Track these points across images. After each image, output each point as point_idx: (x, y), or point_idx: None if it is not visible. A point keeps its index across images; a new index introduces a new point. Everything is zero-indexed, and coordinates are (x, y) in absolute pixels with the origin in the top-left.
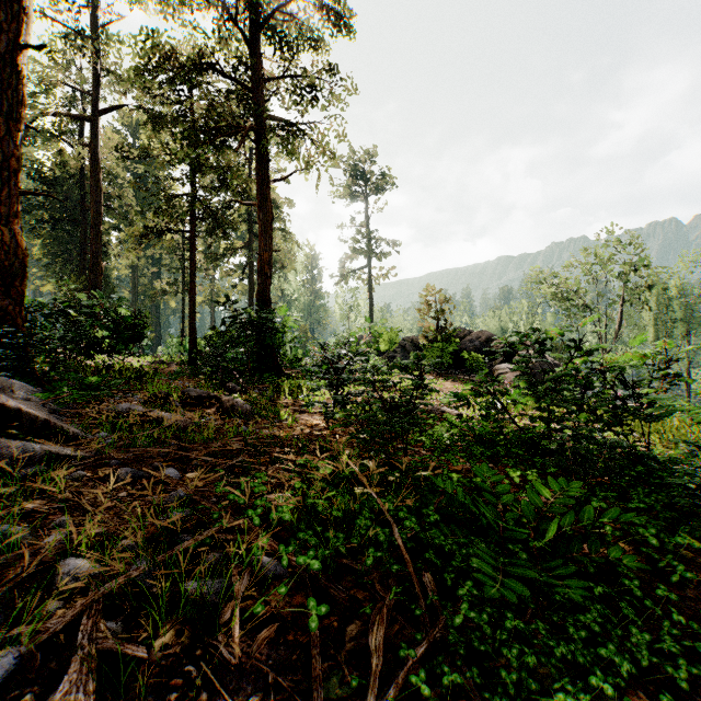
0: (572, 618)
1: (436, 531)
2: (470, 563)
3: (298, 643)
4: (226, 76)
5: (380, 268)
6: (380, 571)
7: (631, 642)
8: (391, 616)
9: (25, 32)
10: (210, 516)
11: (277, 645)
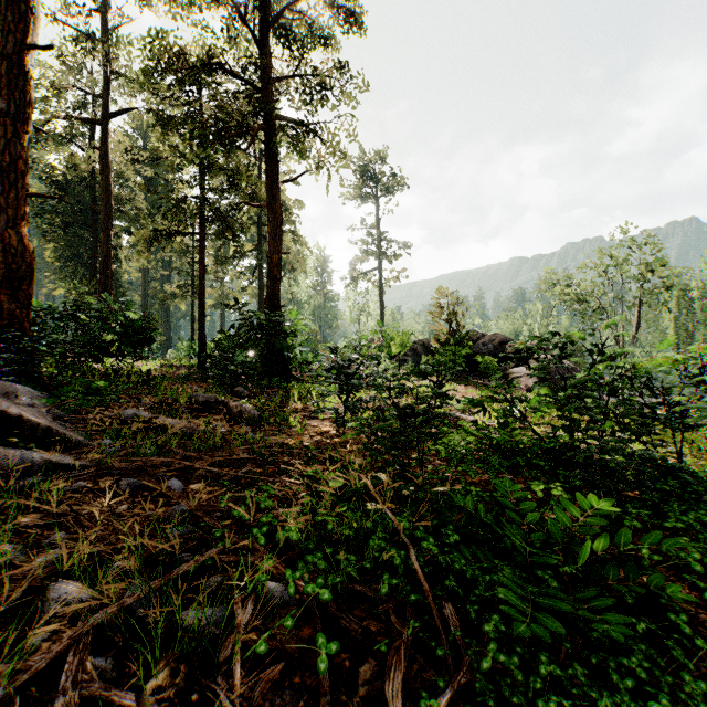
0: (614, 660)
1: (456, 554)
2: (495, 593)
3: (305, 685)
4: (235, 76)
5: (391, 270)
6: (396, 599)
7: (684, 691)
8: (409, 653)
9: (32, 32)
10: (214, 533)
11: (282, 688)
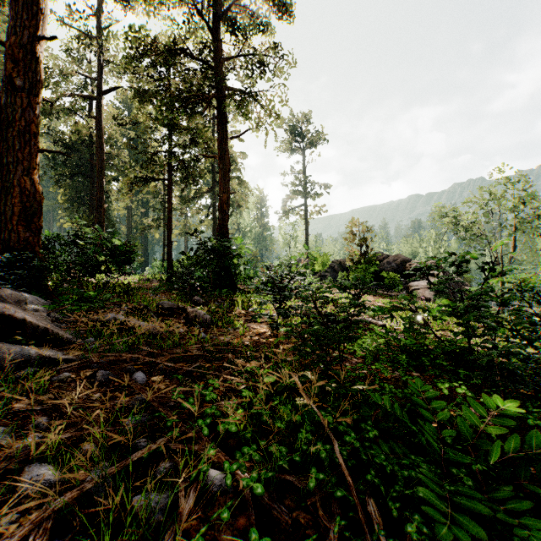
0: None
1: (375, 448)
2: (415, 491)
3: None
4: (194, 58)
5: (314, 206)
6: (322, 490)
7: None
8: None
9: (42, 27)
10: (167, 420)
11: None
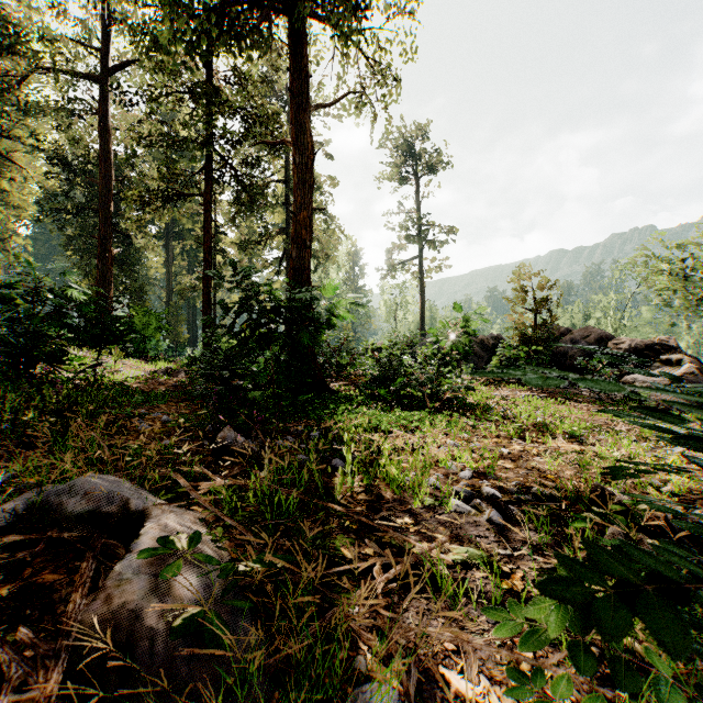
0: None
1: None
2: None
3: None
4: None
5: (432, 259)
6: None
7: None
8: None
9: None
10: None
11: None
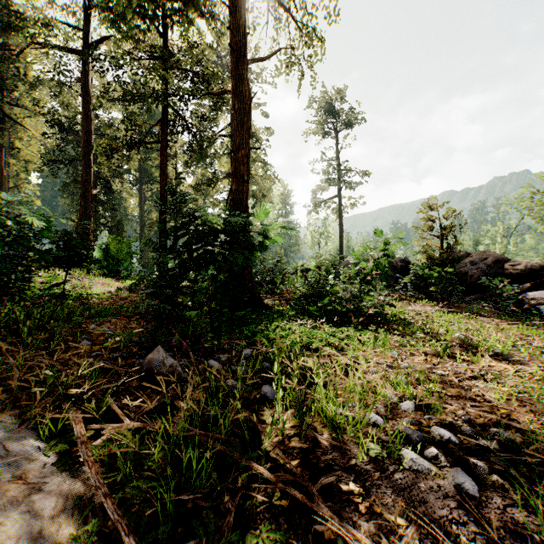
0: None
1: None
2: None
3: None
4: None
5: (349, 198)
6: None
7: None
8: None
9: None
10: None
11: None
